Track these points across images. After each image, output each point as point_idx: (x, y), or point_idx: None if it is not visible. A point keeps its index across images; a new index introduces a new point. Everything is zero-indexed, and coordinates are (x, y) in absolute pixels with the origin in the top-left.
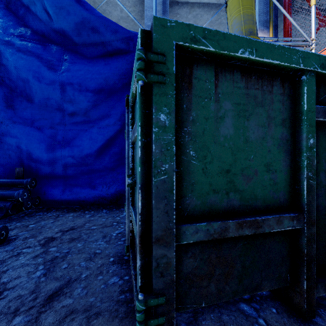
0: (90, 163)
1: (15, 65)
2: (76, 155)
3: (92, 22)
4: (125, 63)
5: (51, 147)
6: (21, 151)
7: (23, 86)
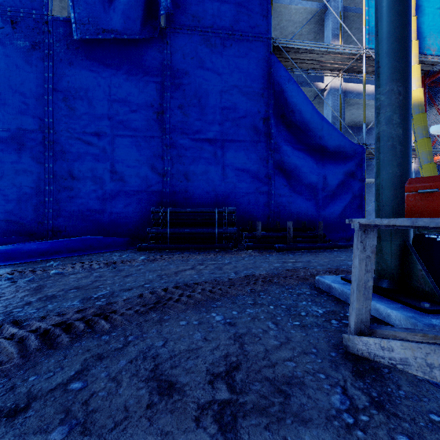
0: (334, 219)
1: (298, 164)
2: (329, 214)
3: (344, 143)
4: (353, 163)
5: (316, 210)
6: (300, 212)
7: (299, 175)
